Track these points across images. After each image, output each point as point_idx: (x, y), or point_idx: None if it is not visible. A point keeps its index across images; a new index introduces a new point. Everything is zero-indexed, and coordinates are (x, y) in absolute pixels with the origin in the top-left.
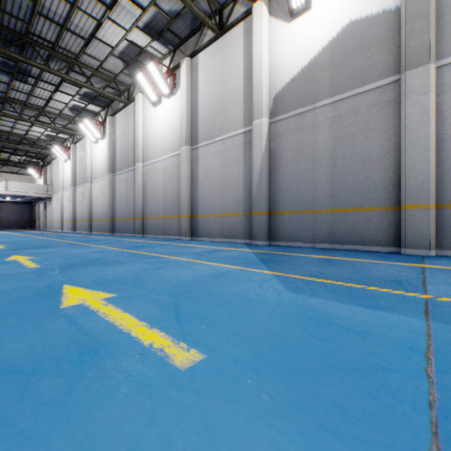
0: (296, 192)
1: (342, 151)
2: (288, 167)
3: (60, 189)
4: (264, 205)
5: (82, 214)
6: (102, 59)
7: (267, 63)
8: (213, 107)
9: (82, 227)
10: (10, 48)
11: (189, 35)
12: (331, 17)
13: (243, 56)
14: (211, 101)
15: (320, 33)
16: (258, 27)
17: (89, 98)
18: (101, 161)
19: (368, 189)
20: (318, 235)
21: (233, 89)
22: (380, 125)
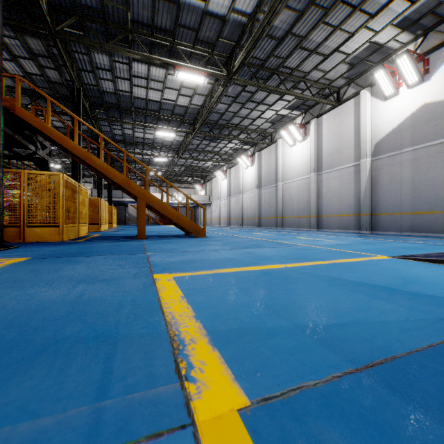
0: (389, 202)
1: (419, 178)
2: (384, 187)
3: (219, 198)
4: (367, 210)
5: (235, 214)
6: (259, 125)
7: (369, 125)
8: (333, 149)
9: (235, 223)
10: (216, 130)
11: (315, 104)
12: (411, 100)
13: (353, 119)
14: (331, 145)
15: (405, 109)
16: (364, 104)
17: (245, 143)
18: (250, 180)
19: (434, 201)
20: (403, 227)
21: (347, 138)
22: (442, 164)
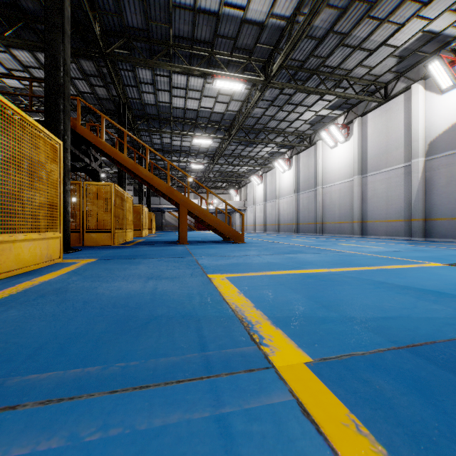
0: (446, 206)
1: None
2: (440, 189)
3: (254, 204)
4: (420, 214)
5: (272, 220)
6: (297, 127)
7: (422, 121)
8: (379, 149)
9: (271, 229)
10: (252, 135)
11: (359, 101)
12: None
13: (403, 116)
14: (378, 146)
15: None
16: (415, 99)
17: (282, 146)
18: (287, 184)
19: None
20: None
21: (395, 137)
22: None
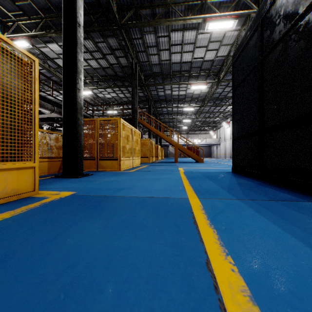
0: None
1: None
2: None
3: (225, 140)
4: None
5: None
6: None
7: None
8: None
9: None
10: (218, 101)
11: None
12: None
13: None
14: None
15: None
16: None
17: None
18: None
19: None
20: None
21: None
22: None
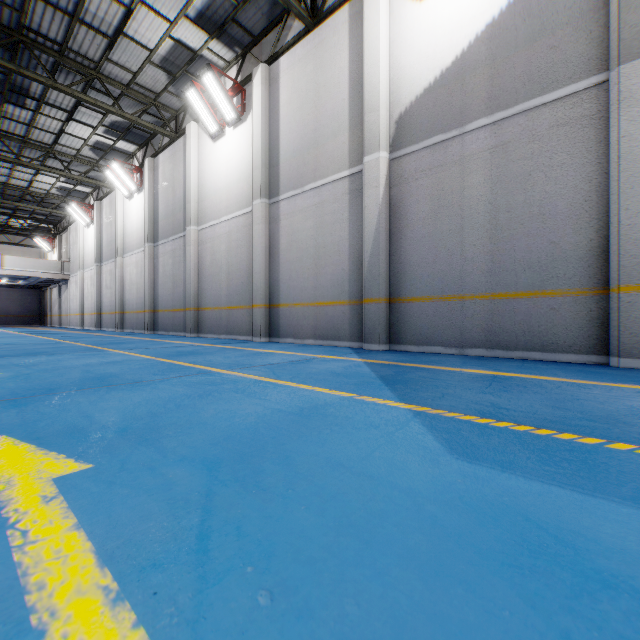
0: (432, 268)
1: (509, 200)
2: (420, 228)
3: (80, 267)
4: (382, 288)
5: (111, 303)
6: (135, 70)
7: (386, 65)
8: (303, 138)
9: (110, 323)
10: None
11: (265, 30)
12: None
13: (348, 58)
14: (299, 130)
15: (472, 14)
16: (373, 9)
17: (118, 131)
18: (138, 224)
19: (552, 260)
20: (469, 334)
21: (333, 109)
22: (573, 157)
